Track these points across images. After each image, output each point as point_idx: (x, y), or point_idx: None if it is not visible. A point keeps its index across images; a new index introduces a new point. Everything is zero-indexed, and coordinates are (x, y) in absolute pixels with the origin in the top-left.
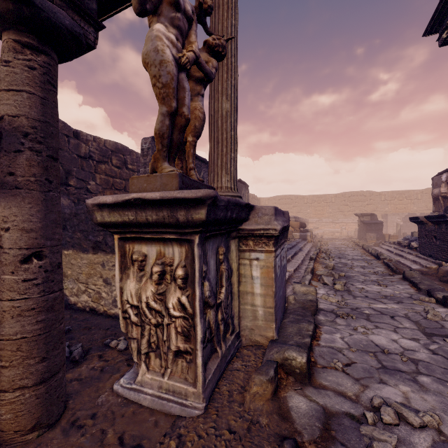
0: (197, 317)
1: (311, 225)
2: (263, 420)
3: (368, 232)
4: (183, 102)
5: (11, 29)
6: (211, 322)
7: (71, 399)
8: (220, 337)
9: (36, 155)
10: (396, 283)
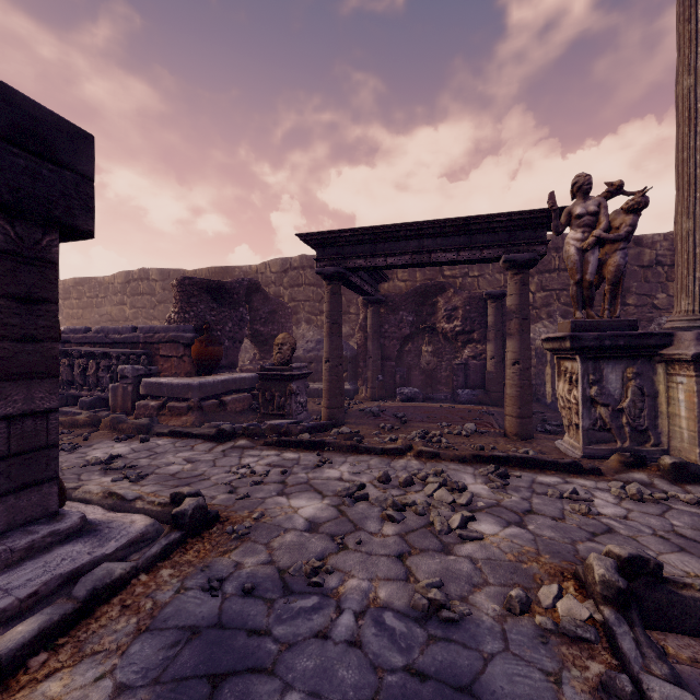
0: (579, 403)
1: None
2: (602, 468)
3: None
4: (585, 272)
5: (510, 270)
6: (602, 415)
7: (536, 439)
8: (625, 437)
9: (517, 320)
10: None
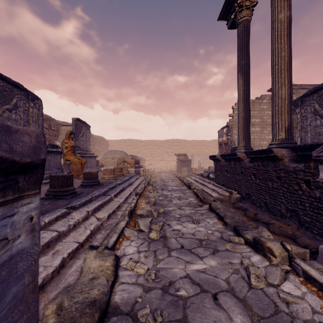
0: None
1: (147, 162)
2: None
3: (183, 166)
4: None
5: None
6: None
7: None
8: None
9: None
10: (206, 217)
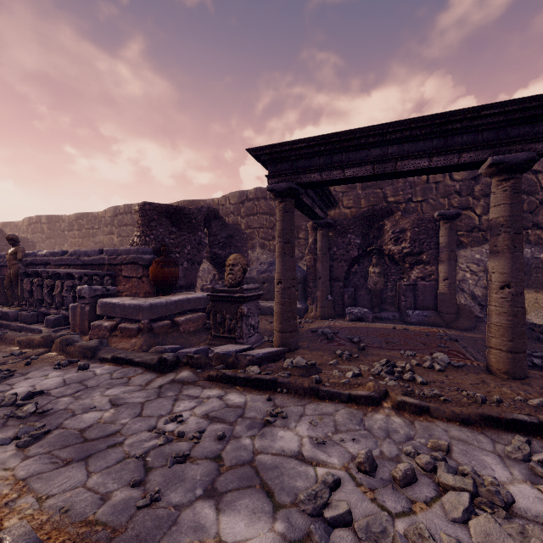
0: None
1: None
2: None
3: None
4: None
5: (495, 176)
6: None
7: (531, 378)
8: None
9: (507, 235)
10: None
